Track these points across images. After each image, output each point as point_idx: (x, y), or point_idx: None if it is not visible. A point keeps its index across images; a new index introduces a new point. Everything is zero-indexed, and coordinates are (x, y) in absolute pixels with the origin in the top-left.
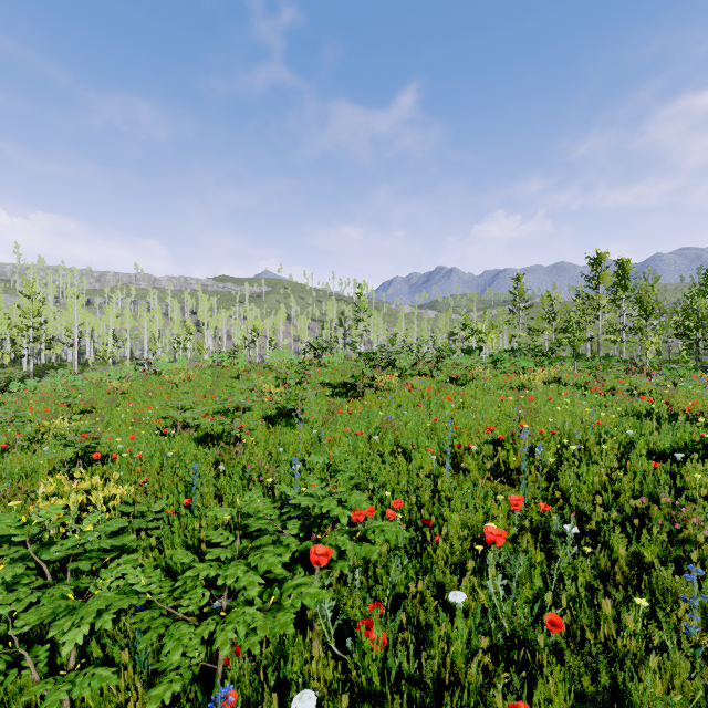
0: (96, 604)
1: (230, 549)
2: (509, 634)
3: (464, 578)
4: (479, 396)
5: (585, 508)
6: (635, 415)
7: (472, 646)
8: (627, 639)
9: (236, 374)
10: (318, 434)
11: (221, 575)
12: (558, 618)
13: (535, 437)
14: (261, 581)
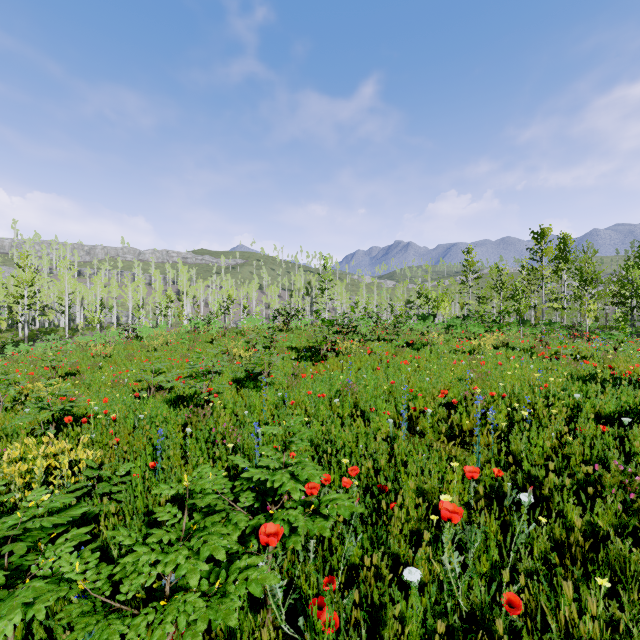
0: (23, 596)
1: (178, 526)
2: (465, 612)
3: (419, 549)
4: (433, 360)
5: (537, 473)
6: (580, 378)
7: (428, 626)
8: (590, 625)
9: (210, 339)
10: (282, 396)
11: (161, 562)
12: (516, 598)
13: (487, 400)
14: (204, 567)
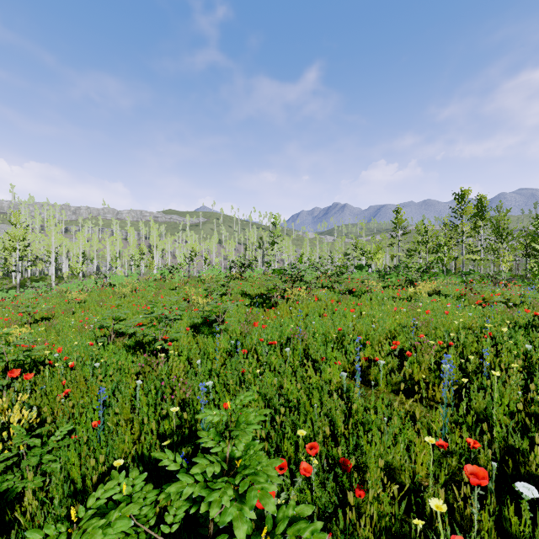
0: None
1: None
2: None
3: None
4: (374, 306)
5: (515, 442)
6: (520, 326)
7: None
8: None
9: (174, 286)
10: (235, 342)
11: None
12: None
13: (434, 349)
14: None
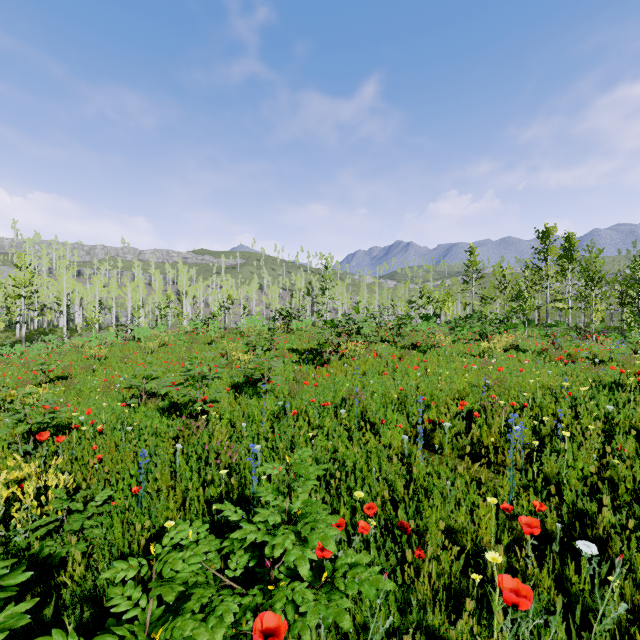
0: None
1: (141, 617)
2: None
3: (459, 620)
4: (442, 363)
5: (585, 506)
6: (604, 386)
7: None
8: None
9: (209, 340)
10: (283, 404)
11: None
12: None
13: (507, 410)
14: None
